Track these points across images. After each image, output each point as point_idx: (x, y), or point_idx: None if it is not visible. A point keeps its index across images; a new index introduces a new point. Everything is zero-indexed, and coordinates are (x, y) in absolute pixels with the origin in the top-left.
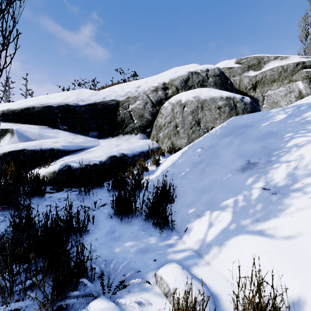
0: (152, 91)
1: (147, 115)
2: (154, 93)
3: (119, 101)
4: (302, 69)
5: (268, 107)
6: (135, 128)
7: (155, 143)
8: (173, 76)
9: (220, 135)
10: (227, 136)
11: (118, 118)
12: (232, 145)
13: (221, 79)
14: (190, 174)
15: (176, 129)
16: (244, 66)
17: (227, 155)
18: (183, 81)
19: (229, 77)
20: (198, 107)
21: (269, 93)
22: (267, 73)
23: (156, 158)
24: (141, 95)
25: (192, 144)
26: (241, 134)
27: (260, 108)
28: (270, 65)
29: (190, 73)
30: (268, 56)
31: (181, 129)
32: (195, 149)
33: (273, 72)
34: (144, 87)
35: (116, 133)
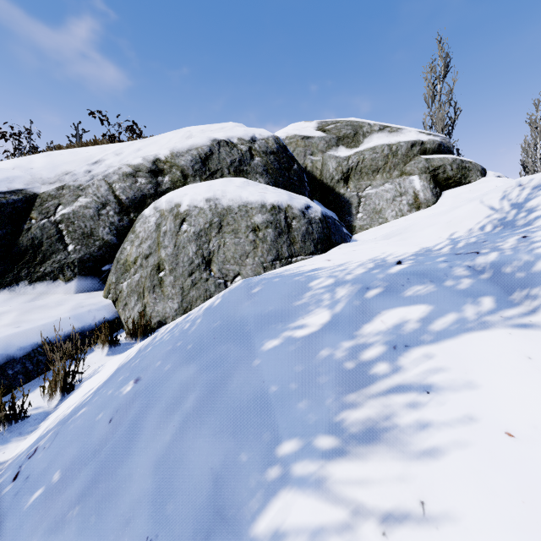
0: (125, 176)
1: (104, 232)
2: (128, 181)
3: (35, 195)
4: (420, 155)
5: (366, 219)
6: (69, 264)
7: (108, 307)
8: (180, 144)
9: (189, 342)
10: (193, 358)
11: (24, 238)
12: (178, 407)
13: (280, 160)
14: (39, 514)
15: (158, 276)
16: (331, 137)
17: (142, 464)
18: (198, 158)
19: (303, 154)
20: (211, 225)
21: (369, 192)
22: (365, 154)
23: (64, 373)
24: (94, 183)
25: (148, 343)
26: (215, 368)
27: (353, 220)
28: (374, 140)
29: (216, 142)
30: (371, 123)
31: (168, 277)
32: (126, 378)
33: (375, 154)
34: (110, 165)
35: (11, 278)
